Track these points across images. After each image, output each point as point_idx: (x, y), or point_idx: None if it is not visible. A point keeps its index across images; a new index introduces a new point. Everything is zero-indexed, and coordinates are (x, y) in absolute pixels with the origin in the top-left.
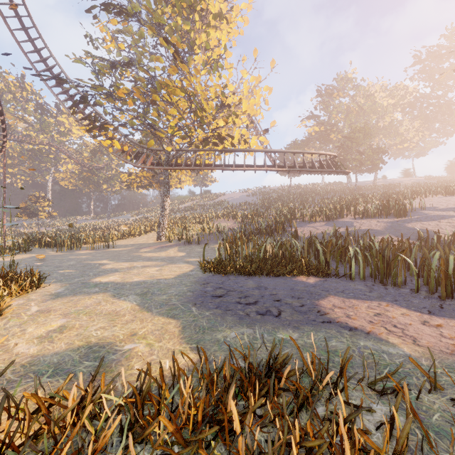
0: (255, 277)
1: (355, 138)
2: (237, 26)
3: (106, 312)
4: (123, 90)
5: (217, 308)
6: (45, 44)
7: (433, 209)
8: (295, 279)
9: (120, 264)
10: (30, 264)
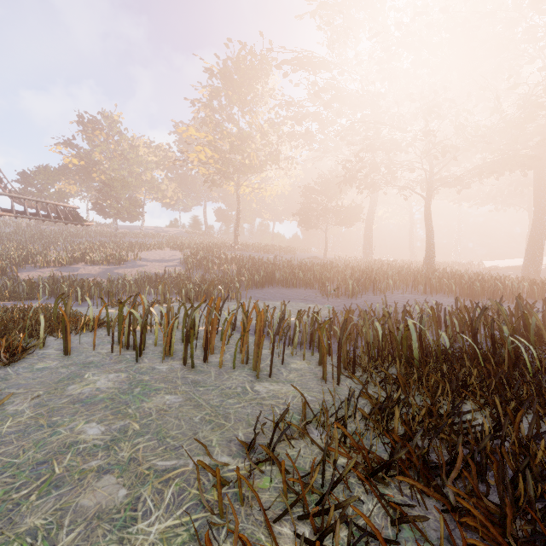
0: None
1: (115, 187)
2: None
3: None
4: None
5: None
6: None
7: (145, 260)
8: None
9: None
10: None
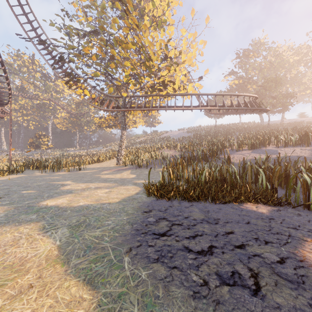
0: (199, 203)
1: (268, 87)
2: None
3: (10, 261)
4: (88, 47)
5: (159, 262)
6: (39, 24)
7: None
8: (243, 206)
9: (78, 184)
10: (9, 183)
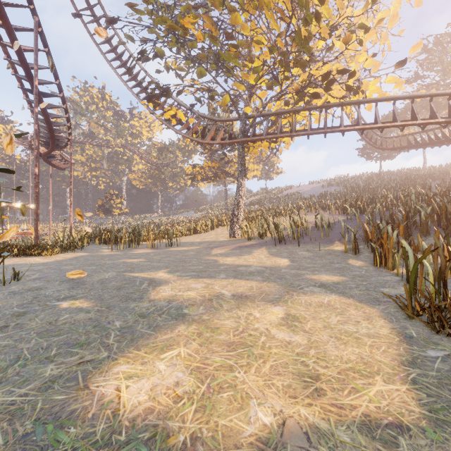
0: None
1: None
2: None
3: None
4: (189, 18)
5: None
6: None
7: None
8: None
9: (187, 283)
10: (49, 272)
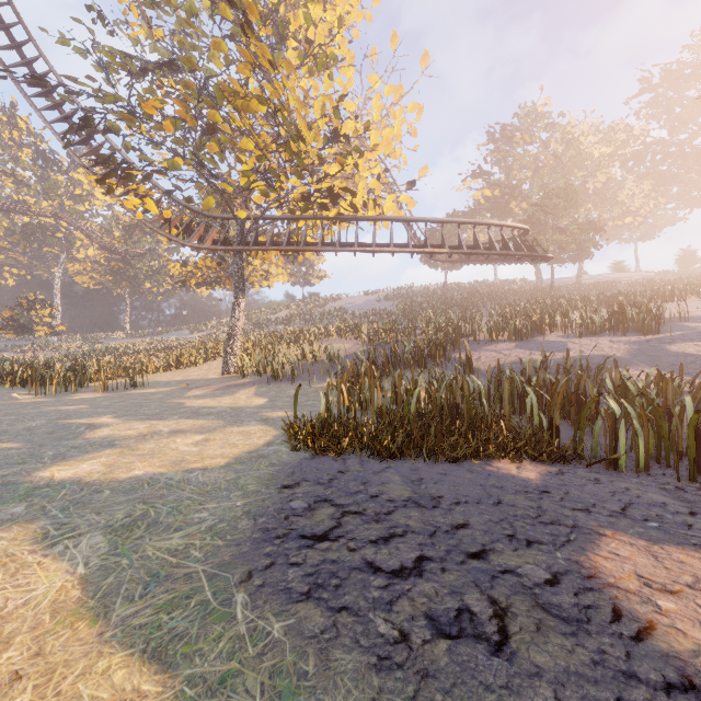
0: (404, 463)
1: (552, 207)
2: (362, 5)
3: None
4: (154, 102)
5: (311, 599)
6: (30, 34)
7: None
8: (492, 467)
9: (130, 425)
10: None
